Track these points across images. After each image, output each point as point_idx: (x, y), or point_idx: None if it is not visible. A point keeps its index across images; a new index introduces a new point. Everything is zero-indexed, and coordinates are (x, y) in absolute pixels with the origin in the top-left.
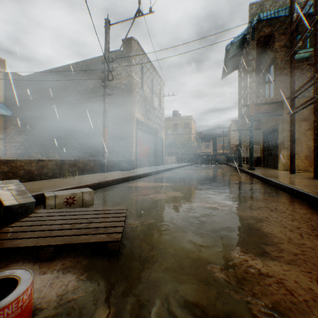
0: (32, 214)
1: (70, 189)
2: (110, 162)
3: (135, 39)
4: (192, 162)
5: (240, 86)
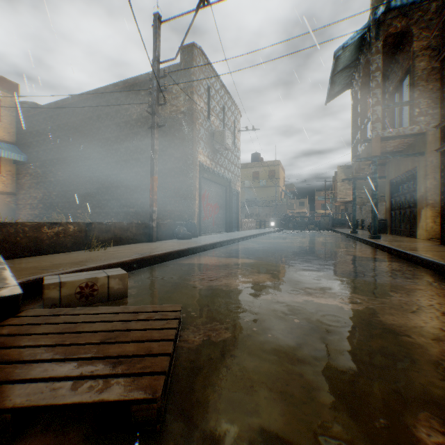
0: (9, 320)
1: (94, 269)
2: (161, 226)
3: (199, 46)
4: (280, 227)
5: (354, 114)
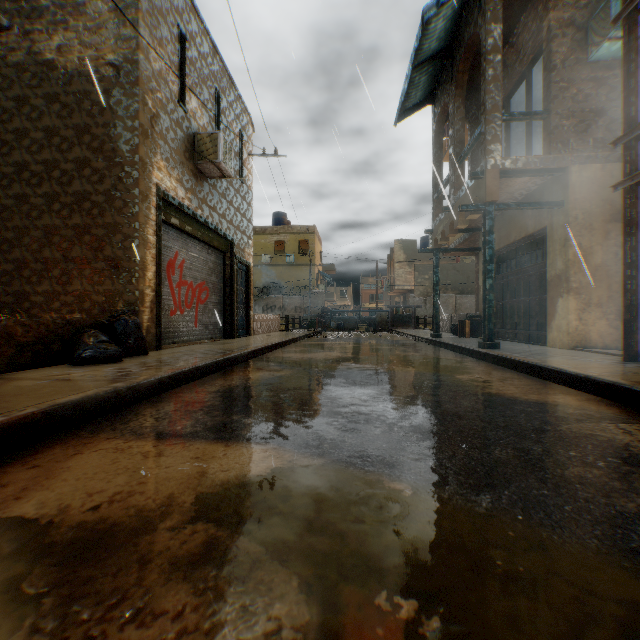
0: None
1: None
2: (18, 330)
3: None
4: (317, 328)
5: (438, 146)
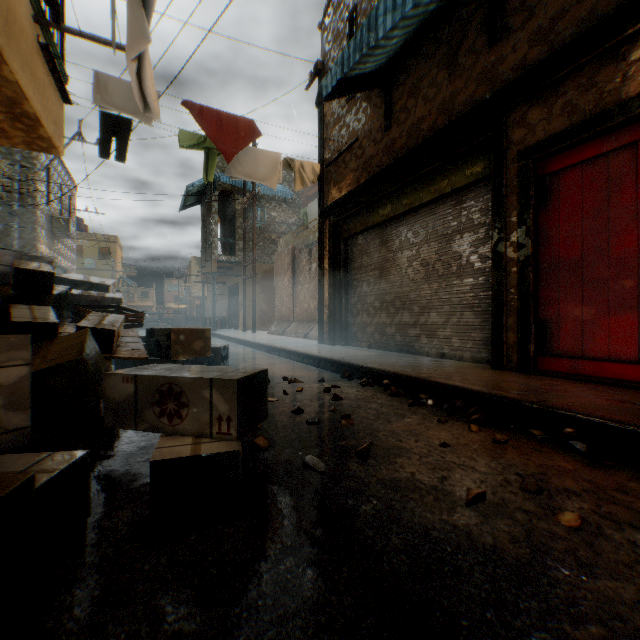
0: None
1: None
2: None
3: None
4: None
5: (204, 227)
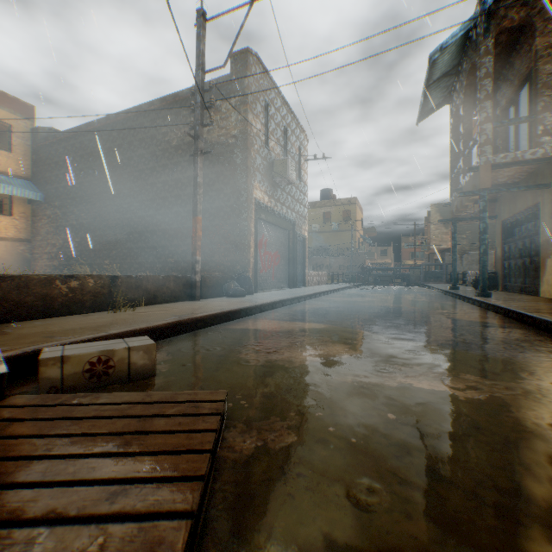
0: None
1: (115, 337)
2: (207, 280)
3: (254, 52)
4: (357, 282)
5: (455, 136)
